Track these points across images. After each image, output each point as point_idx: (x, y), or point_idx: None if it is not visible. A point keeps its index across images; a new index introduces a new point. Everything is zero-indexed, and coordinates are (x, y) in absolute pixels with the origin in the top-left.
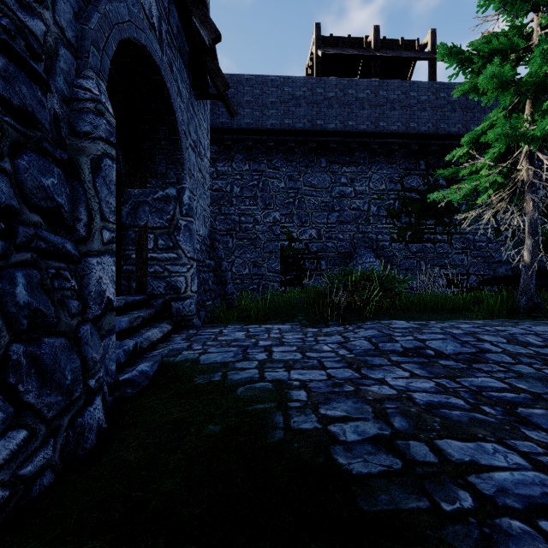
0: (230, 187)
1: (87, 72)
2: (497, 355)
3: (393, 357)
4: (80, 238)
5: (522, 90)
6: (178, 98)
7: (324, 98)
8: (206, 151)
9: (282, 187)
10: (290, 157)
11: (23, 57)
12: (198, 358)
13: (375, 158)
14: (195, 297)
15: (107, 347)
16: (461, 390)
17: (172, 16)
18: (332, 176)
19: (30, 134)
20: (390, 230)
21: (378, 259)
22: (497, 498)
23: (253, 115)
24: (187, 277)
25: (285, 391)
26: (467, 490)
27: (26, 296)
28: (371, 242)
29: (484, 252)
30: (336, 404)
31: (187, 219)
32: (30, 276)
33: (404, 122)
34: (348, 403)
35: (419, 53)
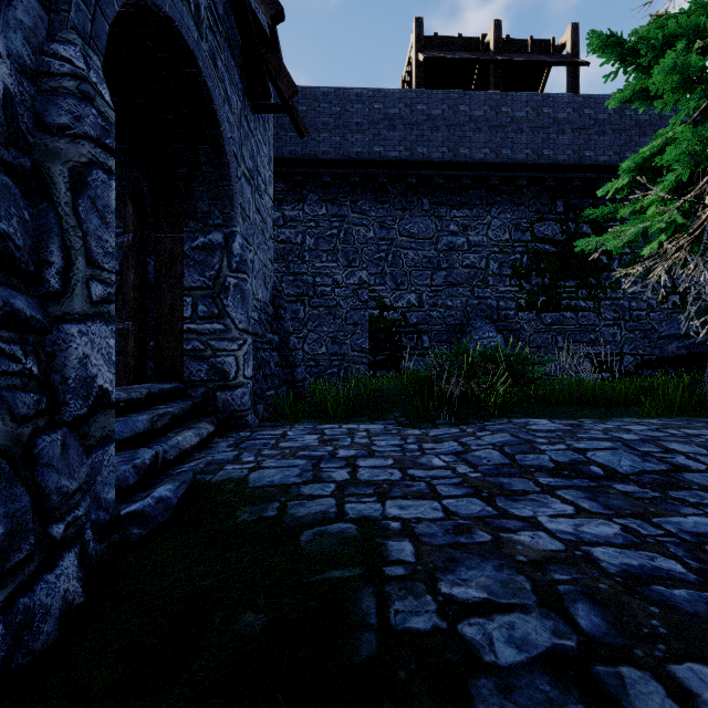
0: (302, 238)
1: (67, 33)
2: (701, 476)
3: (541, 478)
4: (49, 293)
5: None
6: (225, 105)
7: (426, 117)
8: (268, 185)
9: (371, 238)
10: (382, 197)
11: None
12: (246, 477)
13: (496, 198)
14: (250, 385)
15: (99, 464)
16: (668, 541)
17: None
18: (438, 223)
19: None
20: (516, 295)
21: (499, 334)
22: None
23: (332, 141)
24: (239, 357)
25: (378, 542)
26: None
27: None
28: (490, 311)
29: (643, 323)
30: (467, 572)
31: (238, 276)
32: None
33: (535, 148)
34: (487, 570)
35: (554, 56)
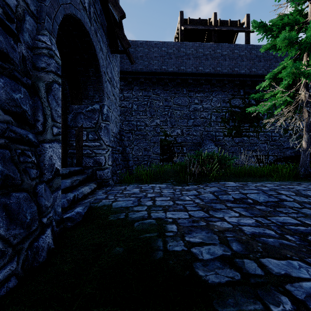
0: (131, 105)
1: (43, 31)
2: (290, 203)
3: (228, 204)
4: (38, 131)
5: (302, 46)
6: (100, 52)
7: (185, 54)
8: (117, 84)
9: (161, 105)
10: (165, 88)
11: (1, 18)
12: (111, 204)
13: (214, 88)
14: (110, 168)
15: (56, 198)
16: (272, 225)
17: (97, 4)
18: (190, 99)
19: (5, 66)
20: (223, 130)
21: (216, 147)
22: (307, 302)
23: (144, 63)
24: (106, 157)
25: (163, 225)
26: (286, 295)
27: (0, 166)
28: (212, 137)
29: (277, 142)
30: (195, 234)
31: (105, 123)
32: (3, 154)
33: (231, 67)
34: (203, 233)
35: (239, 28)
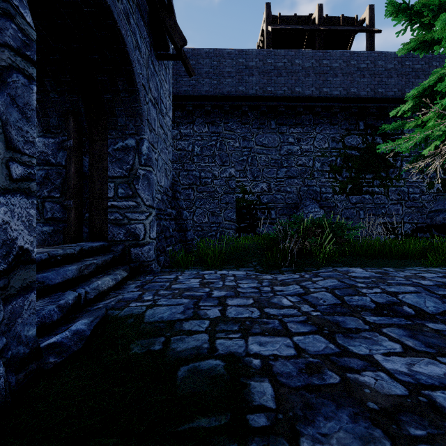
0: (192, 147)
1: None
2: None
3: (367, 316)
4: None
5: None
6: (136, 51)
7: (273, 67)
8: (168, 110)
9: (237, 147)
10: (244, 120)
11: None
12: (143, 313)
13: (319, 120)
14: (154, 243)
15: (19, 309)
16: None
17: None
18: (281, 137)
19: None
20: (333, 184)
21: (321, 209)
22: None
23: (212, 83)
24: (146, 225)
25: (242, 382)
26: None
27: None
28: (315, 194)
29: (417, 202)
30: (325, 423)
31: (145, 169)
32: None
33: (345, 87)
34: (344, 421)
35: (358, 27)
